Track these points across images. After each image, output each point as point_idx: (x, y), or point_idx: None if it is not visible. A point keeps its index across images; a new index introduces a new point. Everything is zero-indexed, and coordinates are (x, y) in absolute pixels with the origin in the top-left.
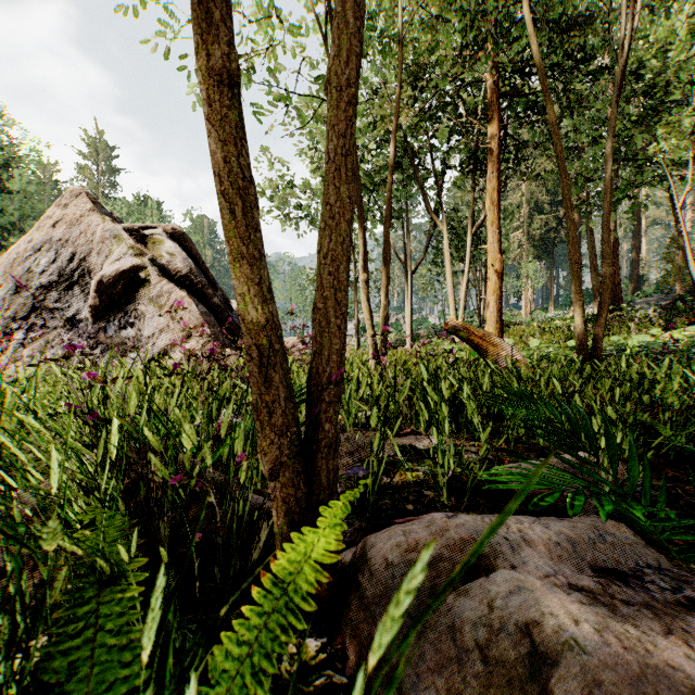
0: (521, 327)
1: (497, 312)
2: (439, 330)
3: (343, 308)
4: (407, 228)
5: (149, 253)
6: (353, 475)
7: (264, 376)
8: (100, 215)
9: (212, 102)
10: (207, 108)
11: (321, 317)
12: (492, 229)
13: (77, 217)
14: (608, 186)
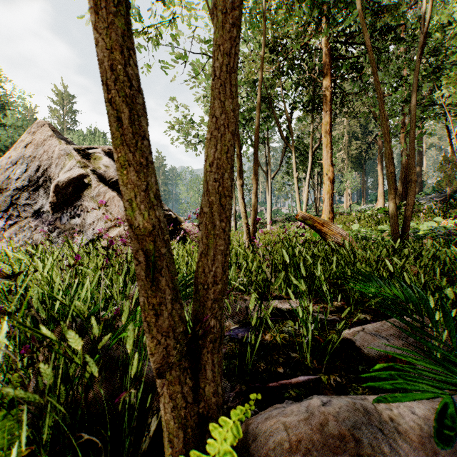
0: (345, 215)
1: (330, 206)
2: (289, 217)
3: (227, 212)
4: (268, 149)
5: (91, 166)
6: (234, 336)
7: (150, 280)
8: (57, 139)
9: (97, 9)
10: (93, 15)
11: (207, 220)
12: (326, 150)
13: (42, 141)
14: (413, 118)
